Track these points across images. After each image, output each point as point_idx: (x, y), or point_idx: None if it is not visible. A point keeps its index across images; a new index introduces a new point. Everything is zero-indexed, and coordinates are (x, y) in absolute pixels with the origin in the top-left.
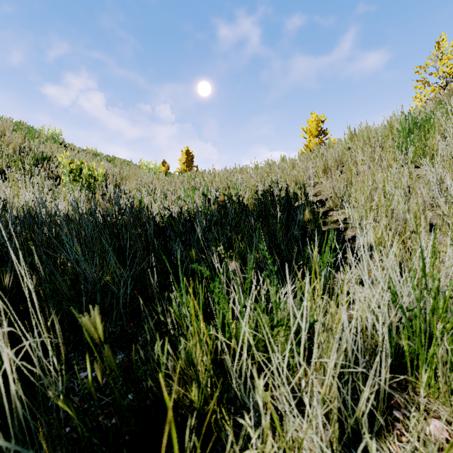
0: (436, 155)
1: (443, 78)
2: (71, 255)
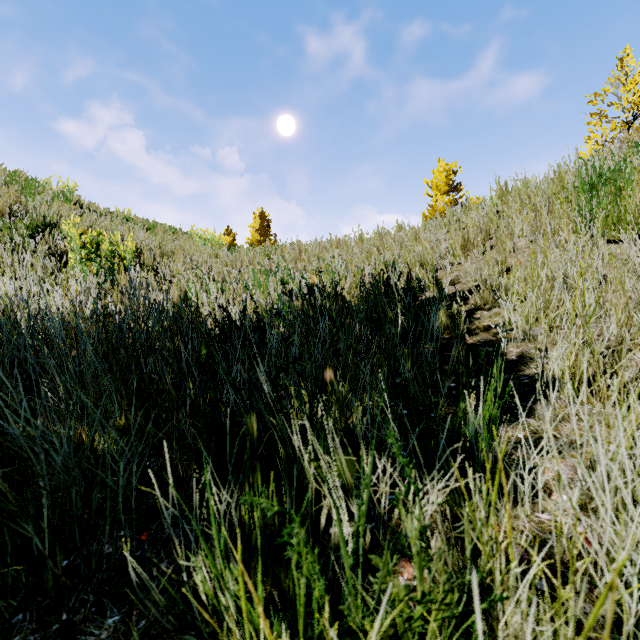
0: (638, 224)
1: (628, 111)
2: (15, 428)
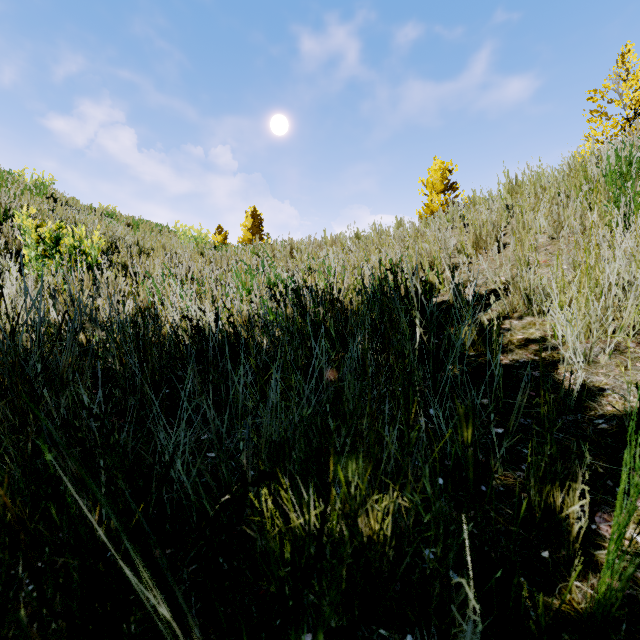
0: None
1: (630, 108)
2: None
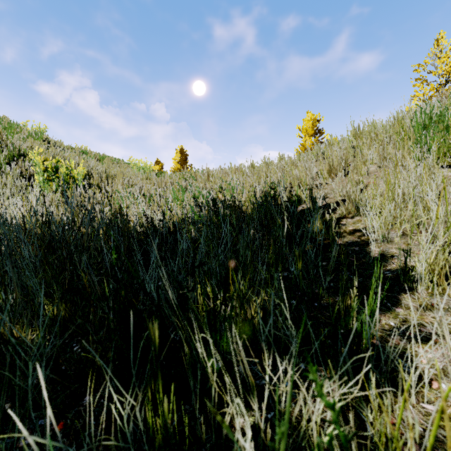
0: None
1: (442, 77)
2: None
